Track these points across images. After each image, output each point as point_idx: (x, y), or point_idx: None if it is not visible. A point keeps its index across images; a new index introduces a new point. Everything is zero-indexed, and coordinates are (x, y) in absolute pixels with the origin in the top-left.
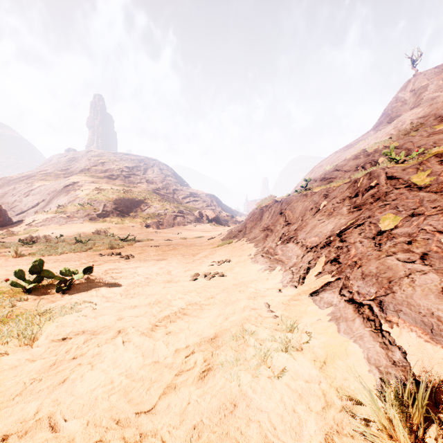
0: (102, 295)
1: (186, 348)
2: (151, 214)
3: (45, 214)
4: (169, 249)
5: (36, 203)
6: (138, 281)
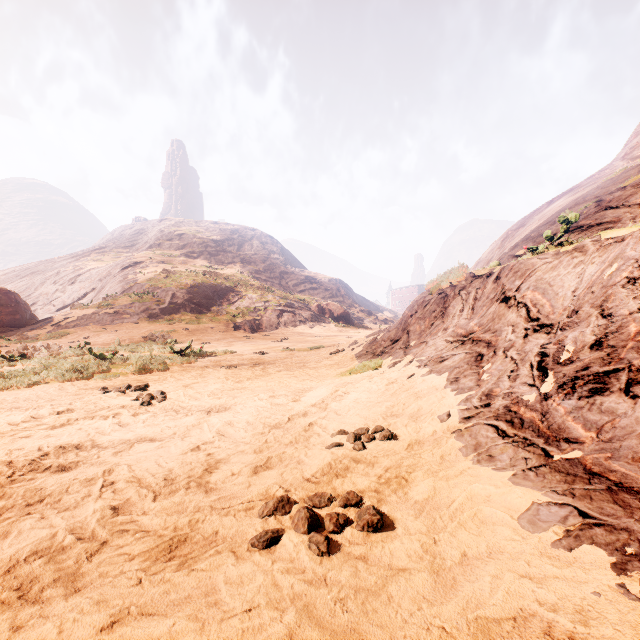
0: None
1: None
2: (243, 309)
3: (83, 309)
4: (251, 375)
5: (83, 294)
6: (63, 538)
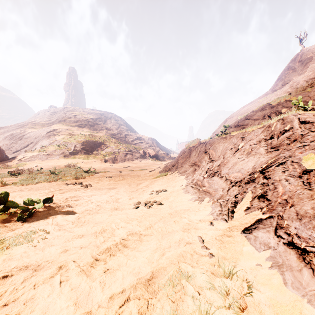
0: (57, 223)
1: (122, 293)
2: (108, 153)
3: (32, 153)
4: (119, 179)
5: (27, 145)
6: (90, 208)
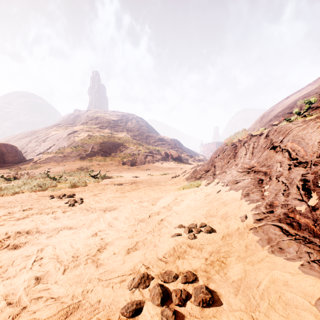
0: None
1: None
2: (127, 154)
3: (48, 154)
4: (129, 189)
5: (49, 147)
6: None
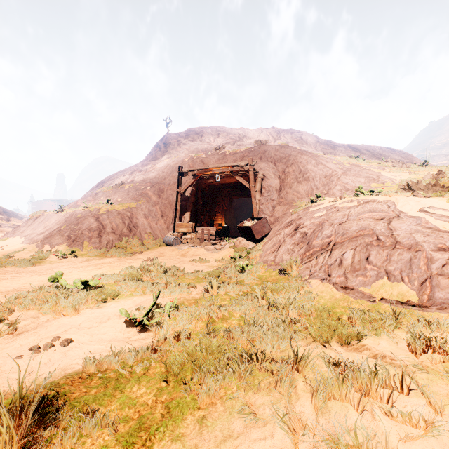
0: None
1: None
2: None
3: None
4: None
5: None
6: None
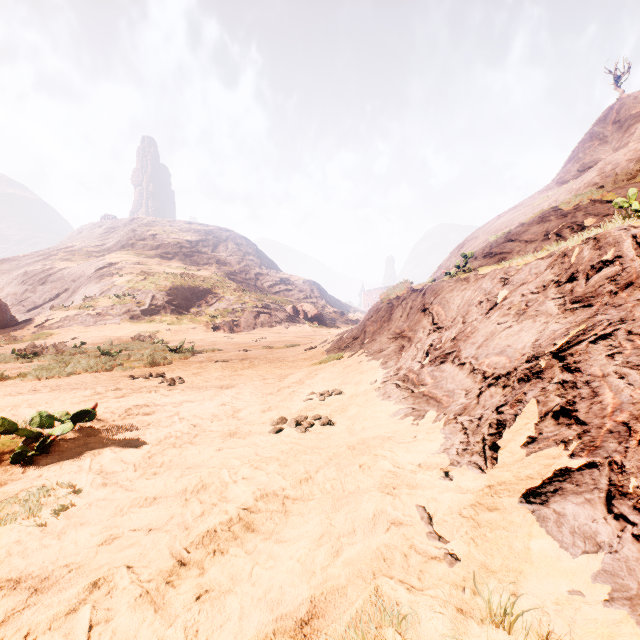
0: (100, 469)
1: None
2: (221, 311)
3: (64, 311)
4: (242, 367)
5: (55, 294)
6: (176, 433)
